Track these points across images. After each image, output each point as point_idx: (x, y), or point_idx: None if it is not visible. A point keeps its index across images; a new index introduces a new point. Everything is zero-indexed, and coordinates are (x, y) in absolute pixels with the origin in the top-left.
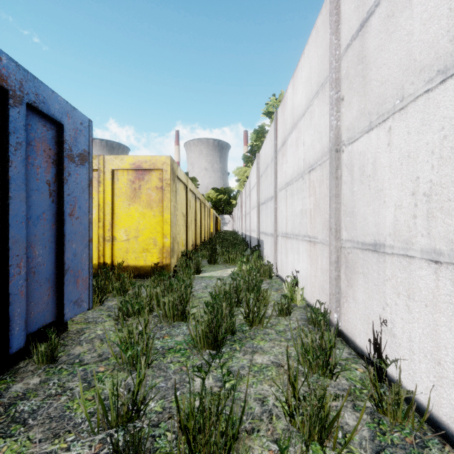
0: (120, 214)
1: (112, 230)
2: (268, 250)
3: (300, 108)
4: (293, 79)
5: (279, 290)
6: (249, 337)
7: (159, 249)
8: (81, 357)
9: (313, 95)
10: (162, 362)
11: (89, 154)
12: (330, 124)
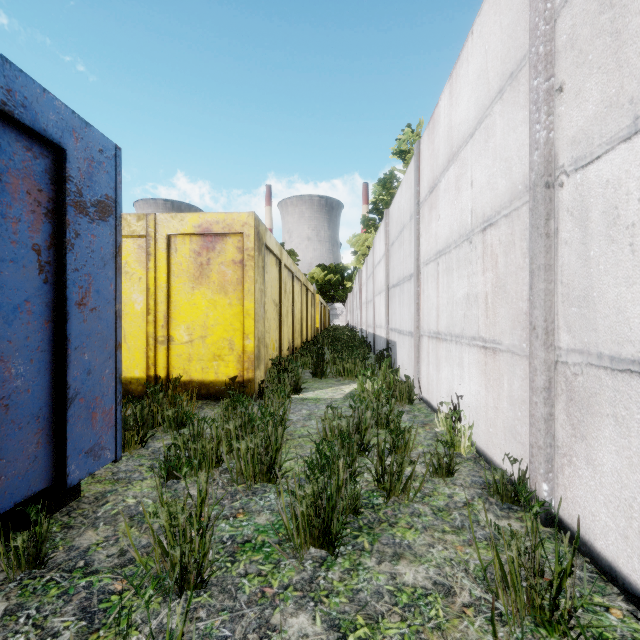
0: (180, 303)
1: (167, 326)
2: (404, 358)
3: (464, 126)
4: (450, 82)
5: (426, 425)
6: (385, 520)
7: (237, 356)
8: (90, 556)
9: (493, 97)
10: (228, 573)
11: (116, 204)
12: (533, 139)
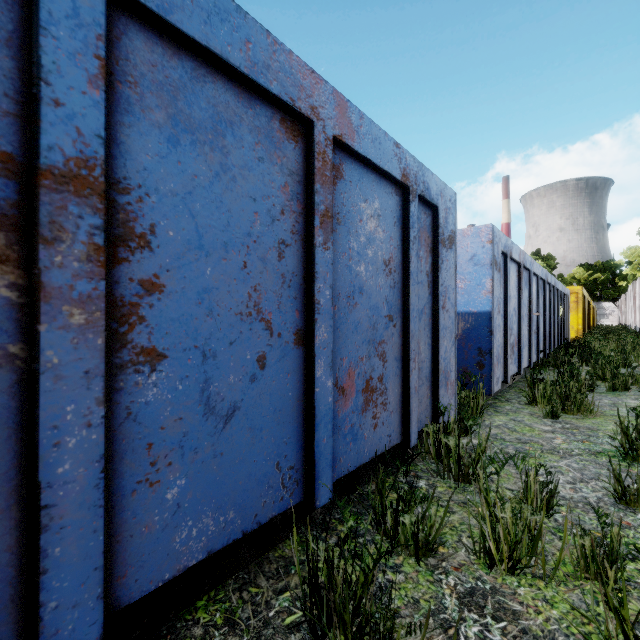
0: None
1: None
2: None
3: None
4: None
5: None
6: None
7: (575, 331)
8: None
9: None
10: None
11: (569, 300)
12: None
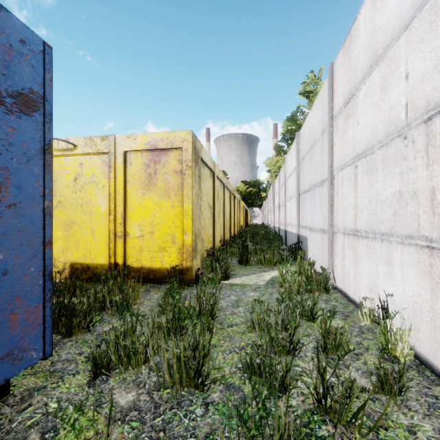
0: (134, 205)
1: (124, 224)
2: (315, 250)
3: (395, 22)
4: None
5: (348, 317)
6: None
7: (178, 248)
8: None
9: None
10: None
11: (45, 101)
12: None
